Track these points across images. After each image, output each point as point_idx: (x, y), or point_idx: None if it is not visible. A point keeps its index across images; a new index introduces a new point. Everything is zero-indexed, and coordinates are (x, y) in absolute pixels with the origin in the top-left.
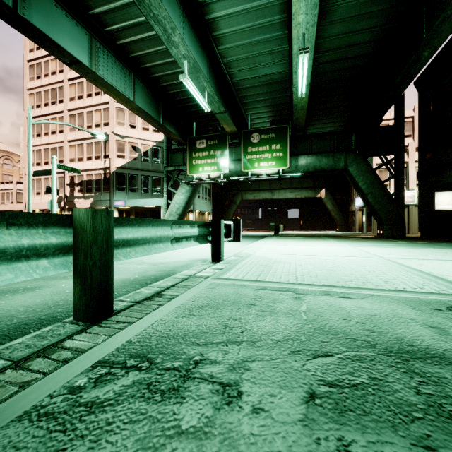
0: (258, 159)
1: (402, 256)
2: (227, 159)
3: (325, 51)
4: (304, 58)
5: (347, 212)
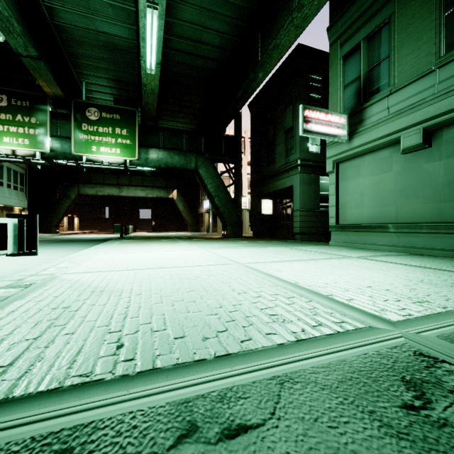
0: (97, 141)
1: (255, 259)
2: (47, 133)
3: (177, 36)
4: (153, 18)
5: (197, 214)
